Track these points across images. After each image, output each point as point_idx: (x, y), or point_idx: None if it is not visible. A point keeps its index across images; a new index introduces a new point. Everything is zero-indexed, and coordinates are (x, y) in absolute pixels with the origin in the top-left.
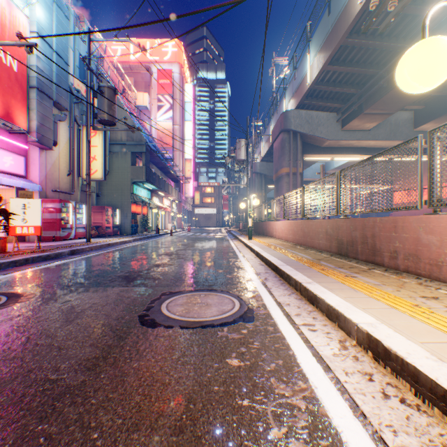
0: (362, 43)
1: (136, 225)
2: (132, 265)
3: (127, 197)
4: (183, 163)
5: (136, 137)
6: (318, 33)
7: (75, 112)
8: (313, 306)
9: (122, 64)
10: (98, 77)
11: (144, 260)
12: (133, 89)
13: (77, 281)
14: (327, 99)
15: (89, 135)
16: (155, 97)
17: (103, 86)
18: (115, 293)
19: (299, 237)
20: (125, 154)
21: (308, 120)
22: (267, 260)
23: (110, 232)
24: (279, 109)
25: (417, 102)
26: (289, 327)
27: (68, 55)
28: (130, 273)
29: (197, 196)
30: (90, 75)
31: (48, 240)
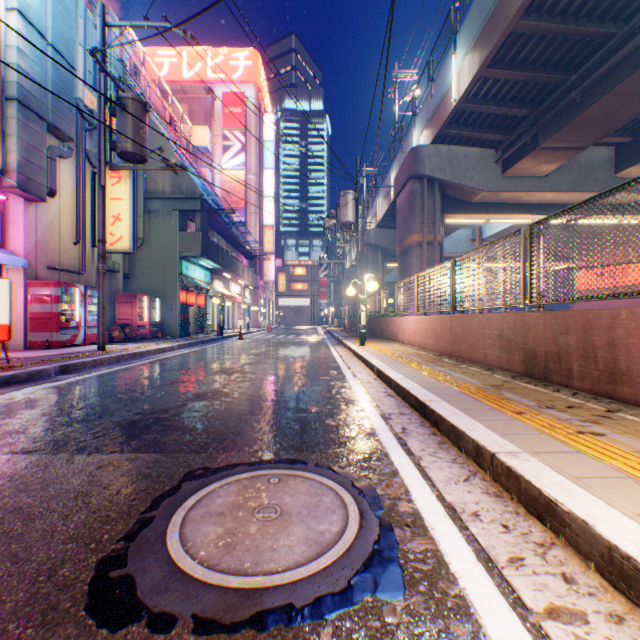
0: (546, 28)
1: (187, 322)
2: (156, 395)
3: (172, 279)
4: (261, 231)
5: (186, 188)
6: (470, 18)
7: (87, 144)
8: (544, 525)
9: (171, 85)
10: (120, 86)
11: (183, 384)
12: (186, 122)
13: (26, 437)
14: (481, 127)
15: (102, 176)
16: (219, 133)
17: (124, 98)
18: (84, 474)
19: (445, 343)
20: (169, 213)
21: (451, 160)
22: (401, 388)
23: (144, 334)
24: (406, 146)
25: (621, 131)
26: (514, 629)
27: (73, 53)
28: (144, 415)
29: (282, 280)
30: (104, 80)
31: (39, 347)
